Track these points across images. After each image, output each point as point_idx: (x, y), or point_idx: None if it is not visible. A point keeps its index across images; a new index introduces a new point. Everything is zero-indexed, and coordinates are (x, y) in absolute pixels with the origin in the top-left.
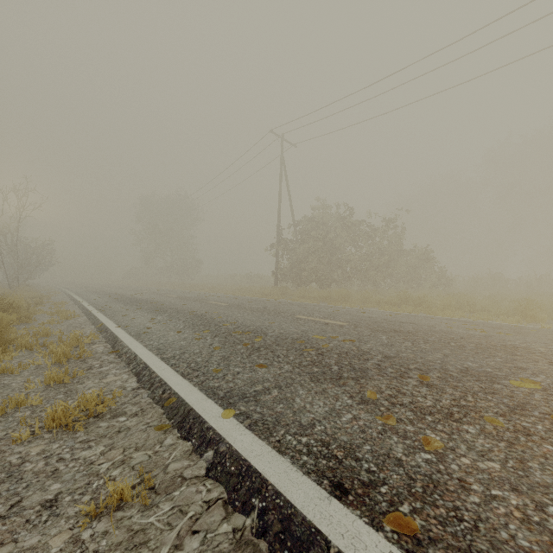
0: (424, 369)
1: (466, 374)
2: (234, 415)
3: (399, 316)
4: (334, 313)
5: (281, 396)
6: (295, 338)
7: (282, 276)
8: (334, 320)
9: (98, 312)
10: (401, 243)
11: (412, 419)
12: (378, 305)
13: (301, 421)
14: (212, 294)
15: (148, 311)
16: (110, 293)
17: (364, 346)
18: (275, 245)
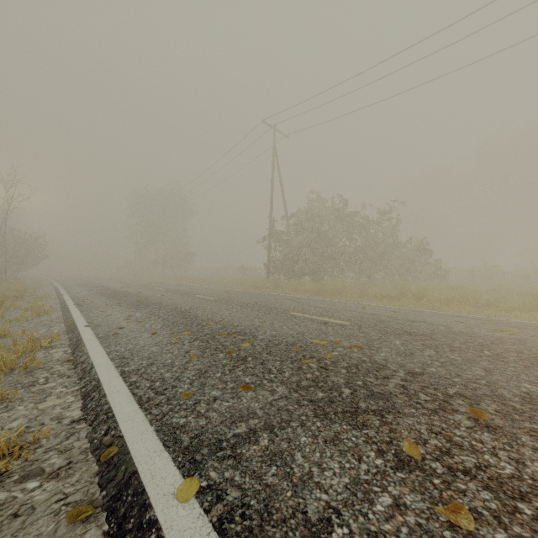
0: (470, 395)
1: (534, 406)
2: (197, 491)
3: (404, 313)
4: (332, 309)
5: (273, 447)
6: (290, 343)
7: (275, 268)
8: (334, 319)
9: (75, 307)
10: (396, 234)
11: (497, 511)
12: (376, 299)
13: (308, 510)
14: (203, 287)
15: (128, 306)
16: (97, 286)
17: (377, 356)
18: (267, 237)
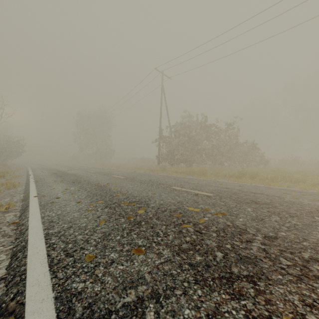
0: None
1: None
2: None
3: (247, 187)
4: (199, 184)
5: None
6: (172, 210)
7: (162, 158)
8: (202, 191)
9: (34, 183)
10: (237, 138)
11: None
12: (226, 177)
13: None
14: (118, 170)
15: (67, 182)
16: (53, 169)
17: (237, 221)
18: (158, 140)
